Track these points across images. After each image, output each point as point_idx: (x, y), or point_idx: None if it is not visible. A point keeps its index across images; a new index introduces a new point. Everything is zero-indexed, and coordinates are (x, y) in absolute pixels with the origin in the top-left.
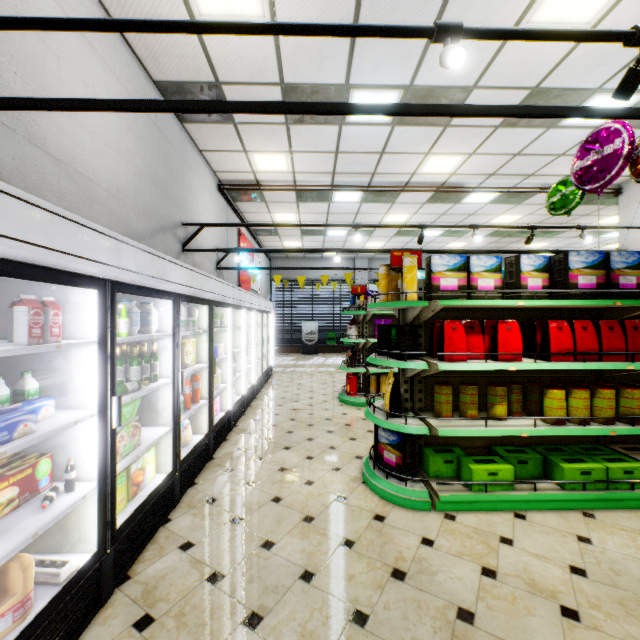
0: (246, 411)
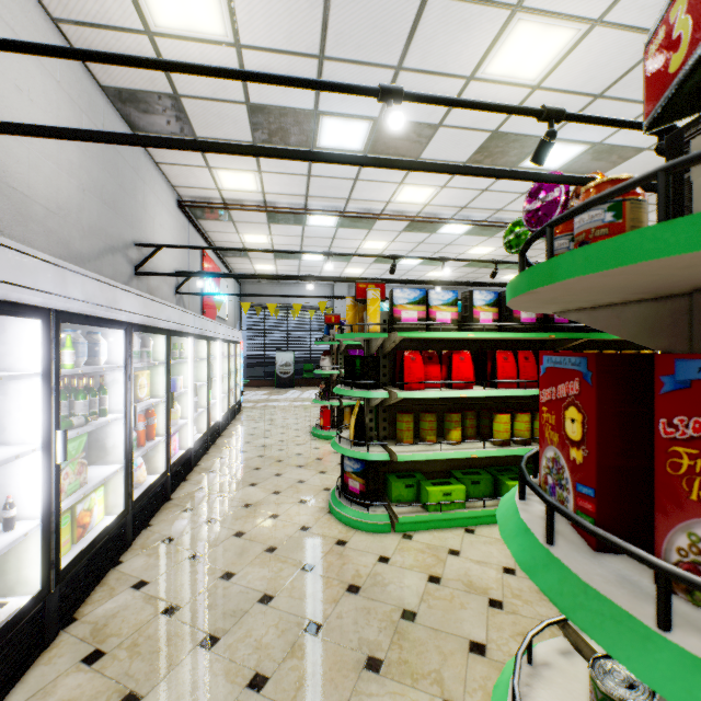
0: (210, 450)
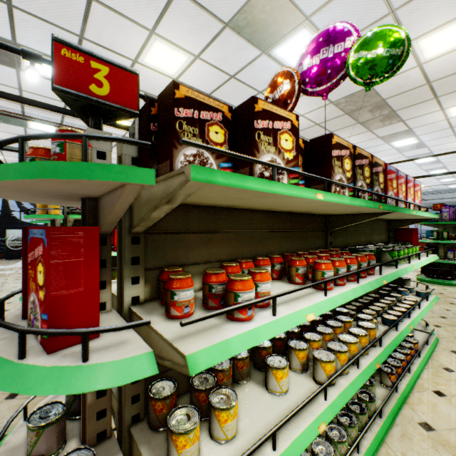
0: None
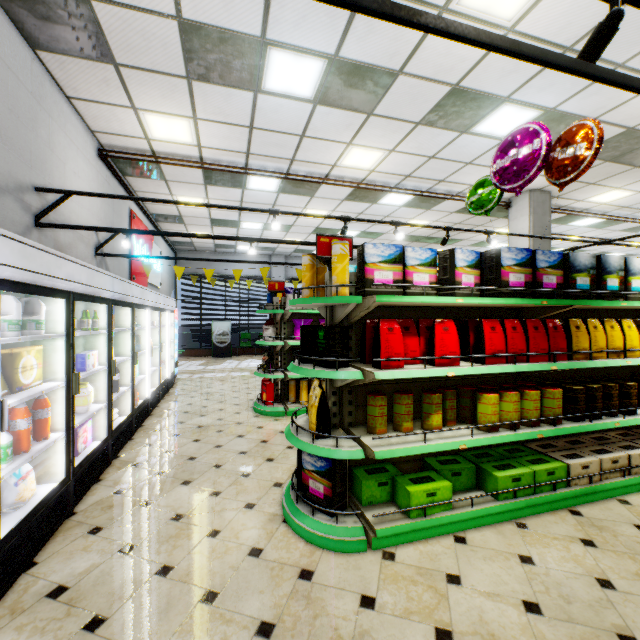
0: (135, 434)
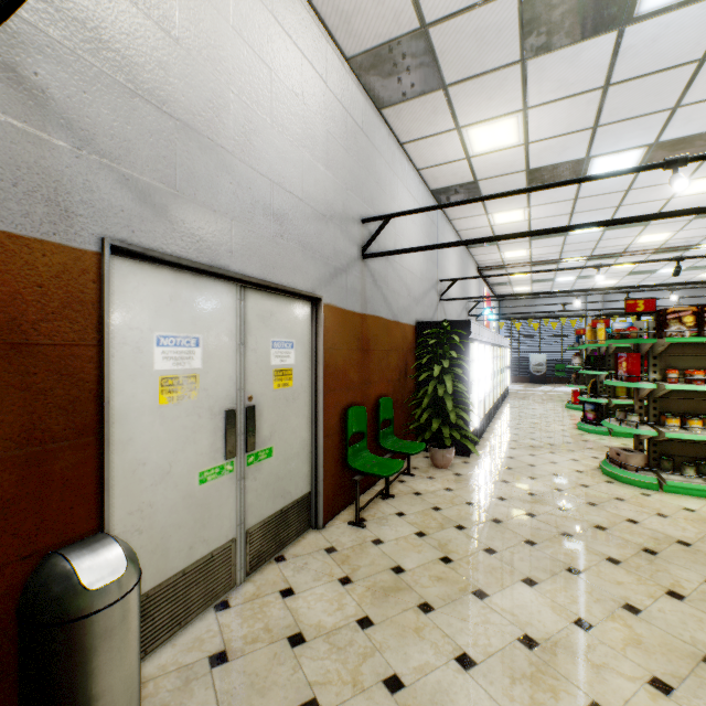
0: (500, 407)
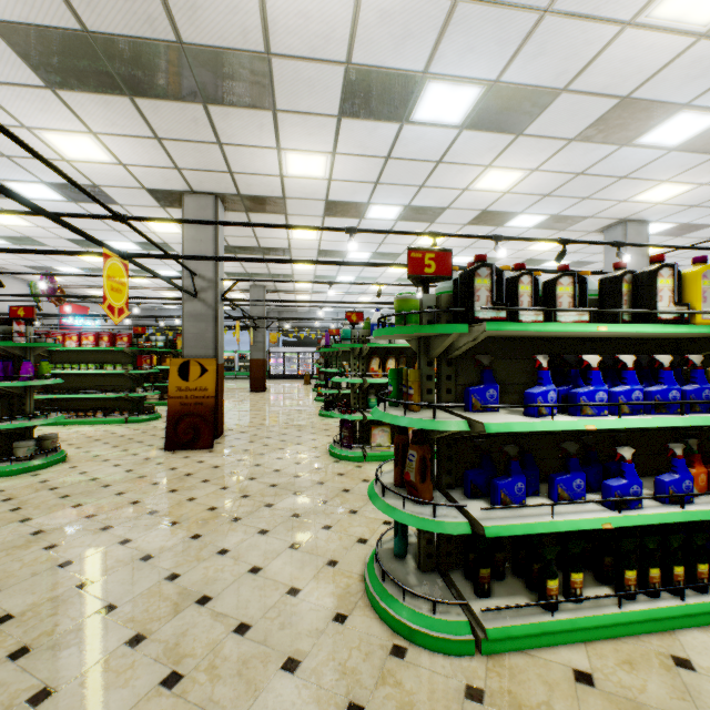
0: None
